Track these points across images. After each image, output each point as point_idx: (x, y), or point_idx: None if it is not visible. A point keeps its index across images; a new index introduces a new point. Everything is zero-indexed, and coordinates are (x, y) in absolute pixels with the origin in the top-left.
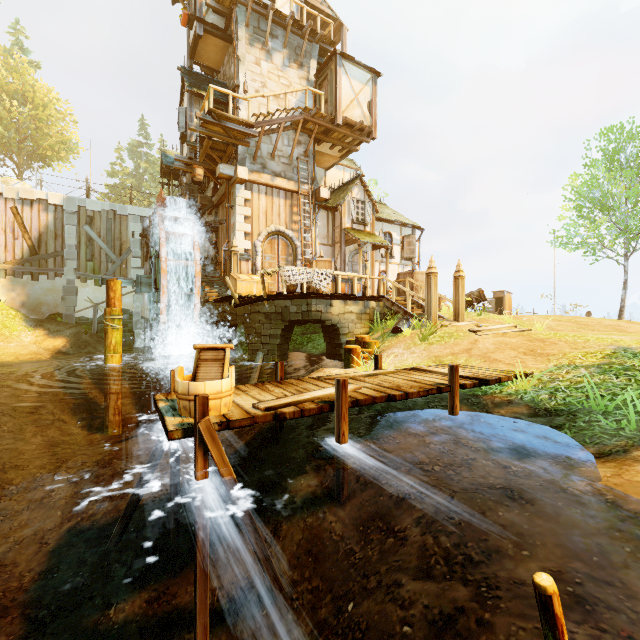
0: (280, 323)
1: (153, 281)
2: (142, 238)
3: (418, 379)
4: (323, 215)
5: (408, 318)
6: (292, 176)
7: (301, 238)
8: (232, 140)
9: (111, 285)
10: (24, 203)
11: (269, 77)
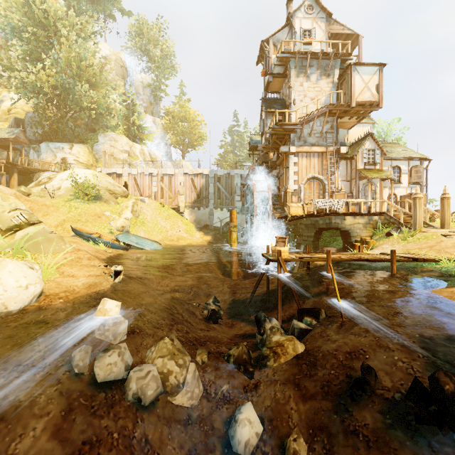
0: (313, 229)
1: (249, 209)
2: (241, 185)
3: (377, 256)
4: (343, 162)
5: (399, 227)
6: (322, 143)
7: (328, 179)
8: (287, 132)
9: (232, 212)
10: (195, 176)
11: (308, 90)
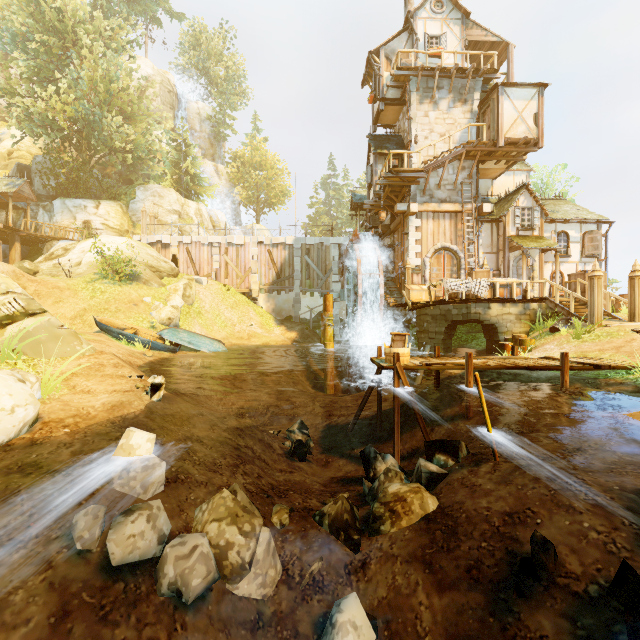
0: (444, 323)
1: (351, 293)
2: (339, 260)
3: (540, 362)
4: (487, 227)
5: (568, 318)
6: (456, 199)
7: (464, 251)
8: (406, 183)
9: (327, 297)
10: (274, 246)
11: (436, 123)
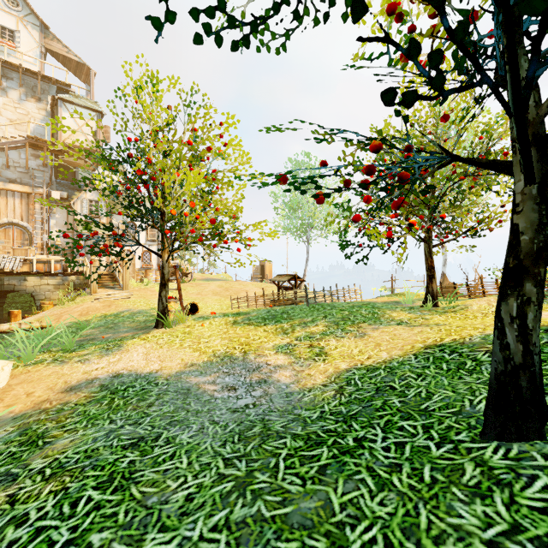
0: None
1: None
2: None
3: None
4: (63, 210)
5: (81, 289)
6: (29, 181)
7: (32, 228)
8: None
9: None
10: None
11: (5, 108)
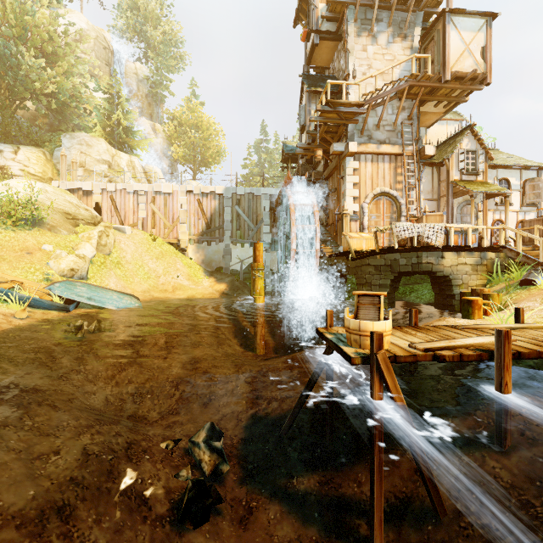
0: (389, 274)
1: (283, 242)
2: (270, 211)
3: None
4: (427, 171)
5: (542, 269)
6: (396, 141)
7: (405, 196)
8: (343, 121)
9: (257, 246)
10: (203, 195)
11: (374, 58)
